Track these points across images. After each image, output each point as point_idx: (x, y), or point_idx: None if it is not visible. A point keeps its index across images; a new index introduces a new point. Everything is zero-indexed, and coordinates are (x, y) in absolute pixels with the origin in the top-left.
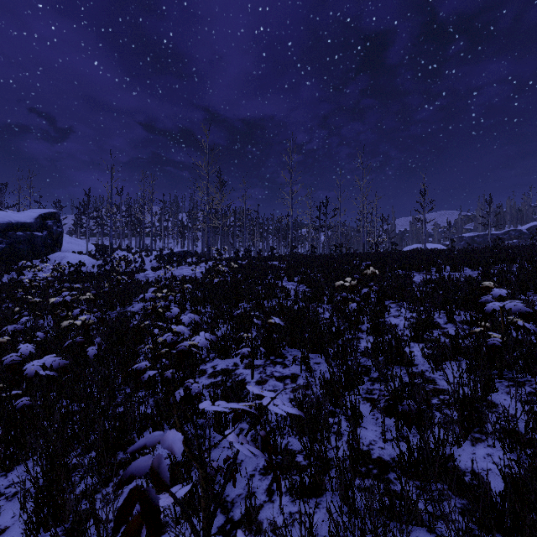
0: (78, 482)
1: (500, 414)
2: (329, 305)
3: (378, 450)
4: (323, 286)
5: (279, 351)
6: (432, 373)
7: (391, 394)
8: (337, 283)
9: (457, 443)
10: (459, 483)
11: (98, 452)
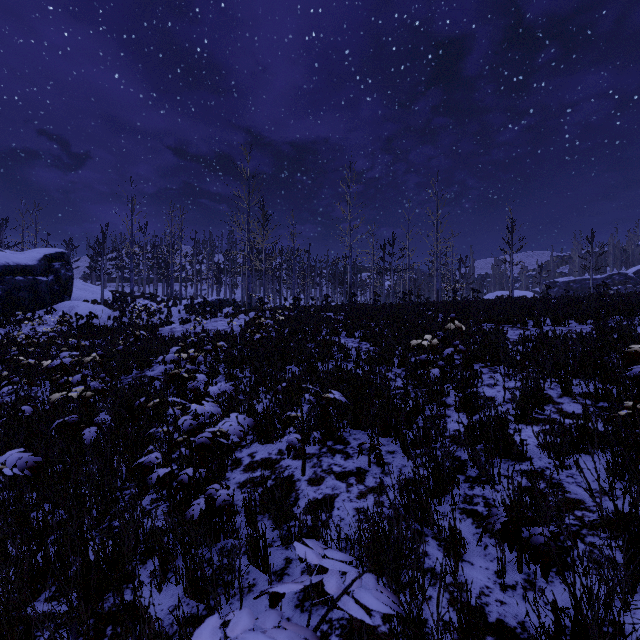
0: None
1: None
2: (400, 369)
3: (496, 605)
4: (392, 344)
5: (339, 434)
6: (556, 473)
7: (510, 515)
8: (413, 341)
9: None
10: None
11: (72, 605)
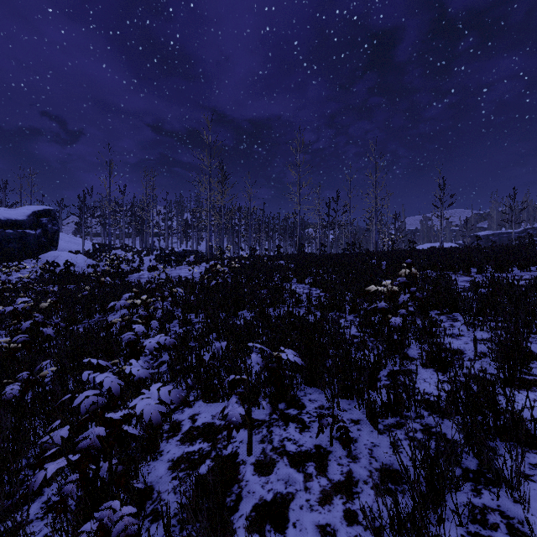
0: None
1: None
2: (352, 316)
3: None
4: (342, 290)
5: (292, 393)
6: None
7: None
8: (369, 288)
9: None
10: None
11: None
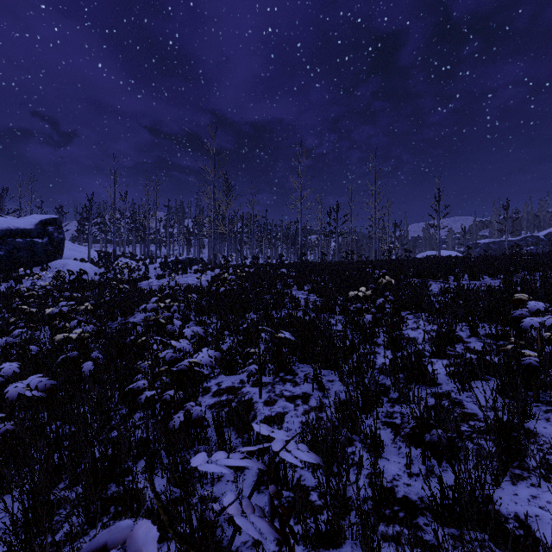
0: (59, 527)
1: (547, 450)
2: (341, 316)
3: (403, 487)
4: (335, 296)
5: (289, 367)
6: (458, 395)
7: (416, 422)
8: (351, 293)
9: (501, 487)
10: (501, 532)
11: (85, 488)
